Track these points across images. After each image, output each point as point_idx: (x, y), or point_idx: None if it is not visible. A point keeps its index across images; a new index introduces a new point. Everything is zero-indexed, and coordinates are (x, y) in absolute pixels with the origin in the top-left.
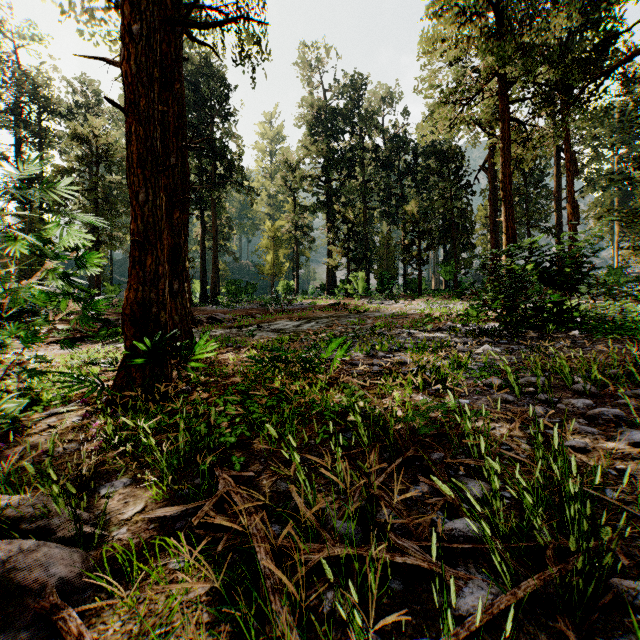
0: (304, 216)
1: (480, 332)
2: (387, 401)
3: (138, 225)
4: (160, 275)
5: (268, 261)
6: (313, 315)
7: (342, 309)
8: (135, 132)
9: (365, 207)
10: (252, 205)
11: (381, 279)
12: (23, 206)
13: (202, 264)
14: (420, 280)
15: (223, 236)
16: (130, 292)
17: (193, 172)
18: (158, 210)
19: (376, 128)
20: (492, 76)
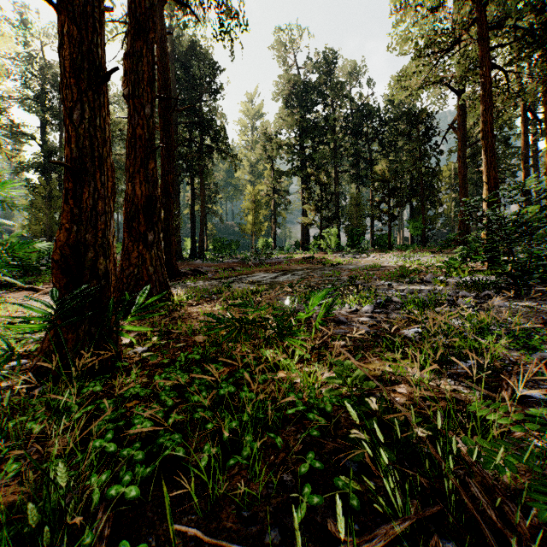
0: (281, 181)
1: (474, 284)
2: (402, 388)
3: (71, 150)
4: (99, 212)
5: (249, 221)
6: (289, 268)
7: (316, 262)
8: (67, 33)
9: (336, 170)
10: (235, 171)
11: (351, 235)
12: (44, 177)
13: (192, 224)
14: (390, 235)
15: (210, 200)
16: (61, 233)
17: (183, 143)
18: (98, 132)
19: (346, 97)
20: (471, 23)
